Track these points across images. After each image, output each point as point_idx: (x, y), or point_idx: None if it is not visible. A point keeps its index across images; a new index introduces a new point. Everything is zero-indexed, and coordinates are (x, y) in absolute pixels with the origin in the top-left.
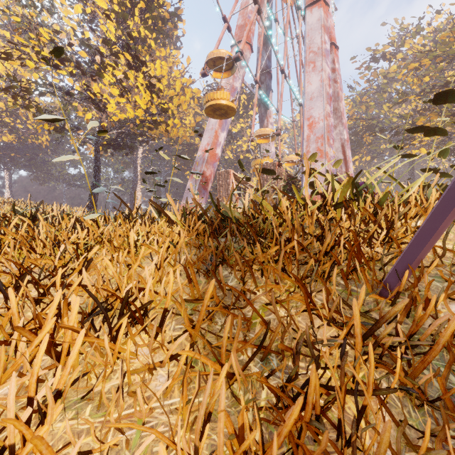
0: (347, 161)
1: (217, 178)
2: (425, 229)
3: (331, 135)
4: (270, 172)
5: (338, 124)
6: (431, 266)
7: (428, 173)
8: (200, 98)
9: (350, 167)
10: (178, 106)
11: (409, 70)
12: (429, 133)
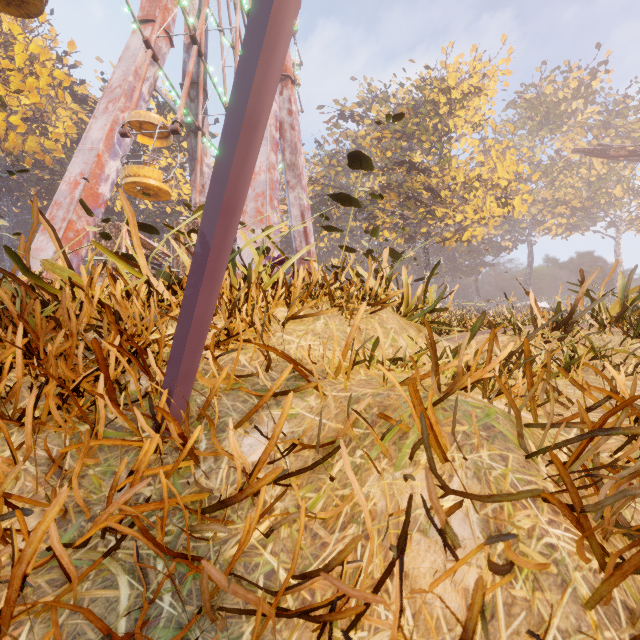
0: (308, 234)
1: (98, 235)
2: (182, 318)
3: (276, 194)
4: (149, 229)
5: (296, 184)
6: (220, 377)
7: (311, 246)
8: (90, 97)
9: (311, 243)
10: (16, 93)
11: (373, 138)
12: (346, 202)
